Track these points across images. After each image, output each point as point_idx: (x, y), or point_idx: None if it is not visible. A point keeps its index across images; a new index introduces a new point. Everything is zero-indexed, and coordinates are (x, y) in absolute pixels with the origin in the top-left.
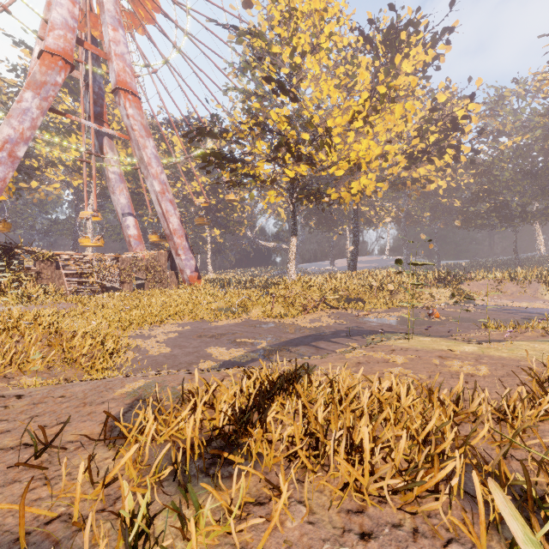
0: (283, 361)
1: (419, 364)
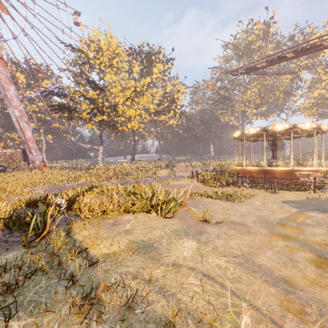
0: None
1: None
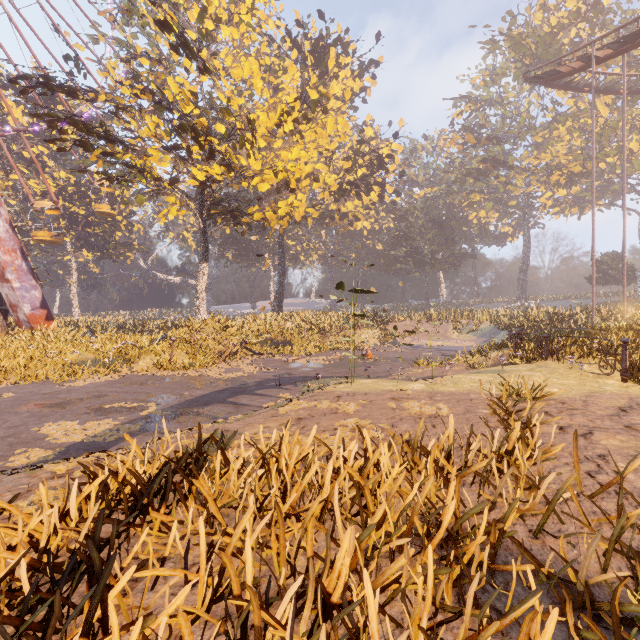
0: (181, 431)
1: (375, 410)
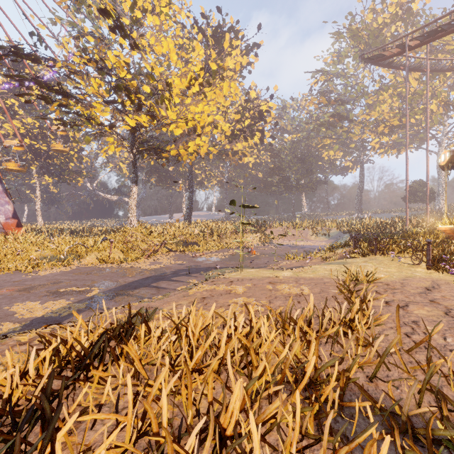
0: (116, 308)
1: (257, 291)
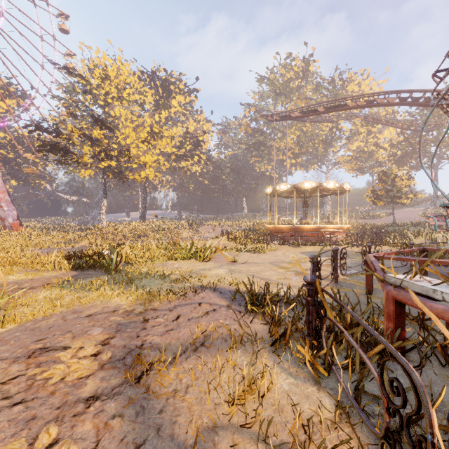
0: None
1: None
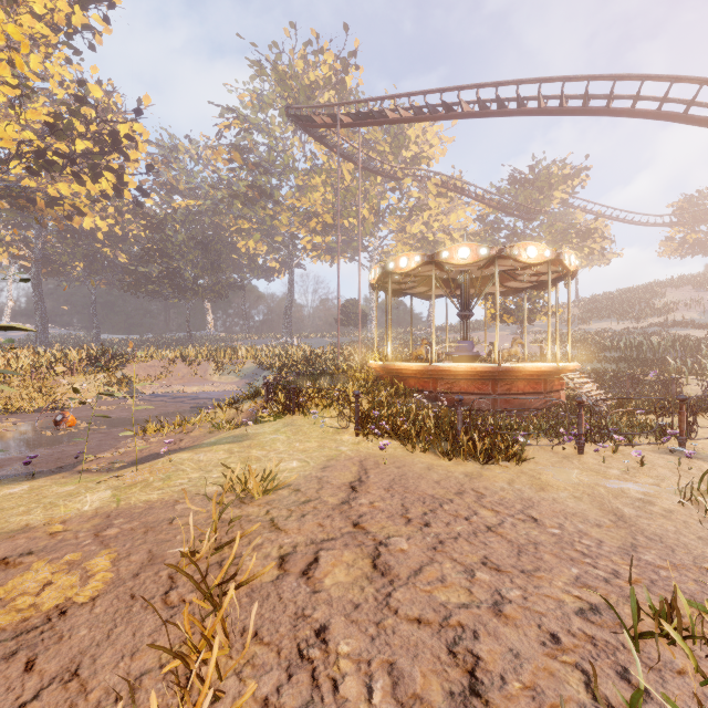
0: None
1: None
